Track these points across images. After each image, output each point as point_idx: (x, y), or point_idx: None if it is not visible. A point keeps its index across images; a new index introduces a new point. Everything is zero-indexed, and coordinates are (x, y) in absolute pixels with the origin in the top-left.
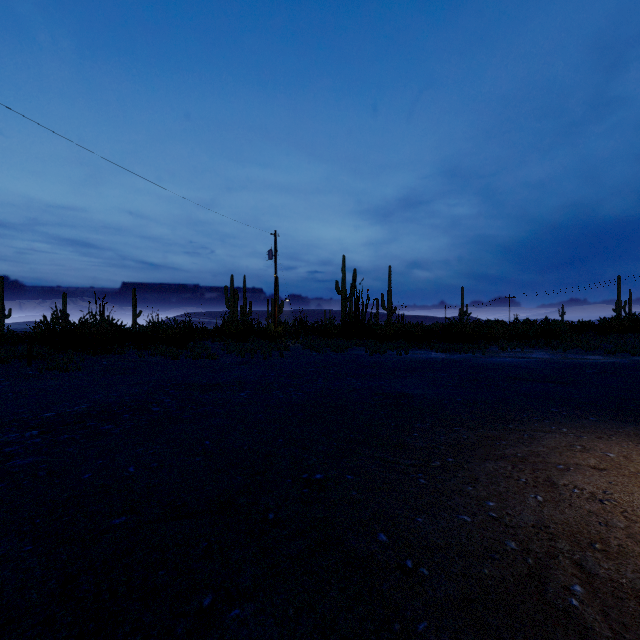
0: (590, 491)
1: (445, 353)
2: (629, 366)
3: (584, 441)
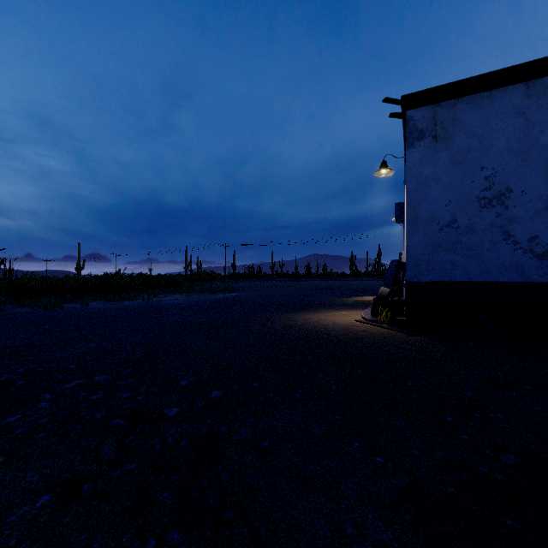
0: (332, 323)
1: (116, 302)
2: (235, 298)
3: (304, 317)
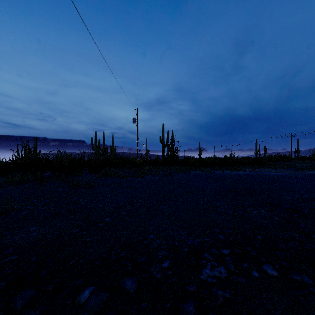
0: None
1: (234, 171)
2: None
3: None
